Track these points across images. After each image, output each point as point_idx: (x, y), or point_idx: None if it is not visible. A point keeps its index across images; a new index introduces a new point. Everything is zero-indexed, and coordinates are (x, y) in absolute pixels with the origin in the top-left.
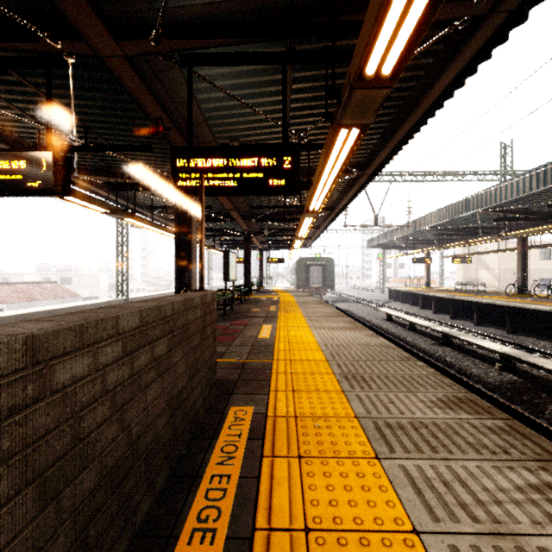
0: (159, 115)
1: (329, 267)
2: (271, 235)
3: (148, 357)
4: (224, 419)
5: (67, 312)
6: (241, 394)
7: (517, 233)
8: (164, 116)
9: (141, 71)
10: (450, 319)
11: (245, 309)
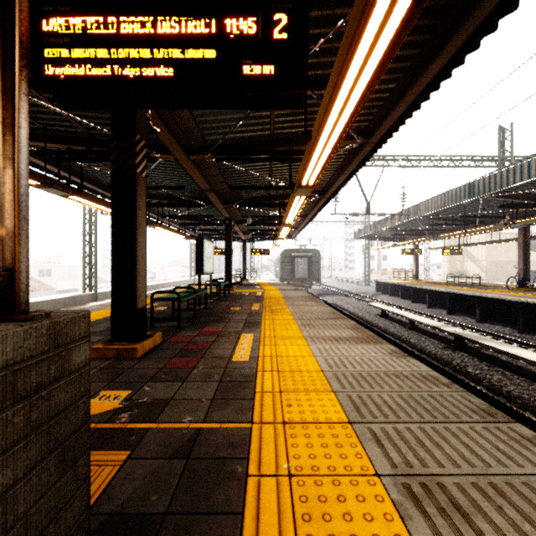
0: None
1: (314, 259)
2: (255, 224)
3: None
4: None
5: None
6: None
7: (528, 220)
8: None
9: None
10: (447, 314)
11: (223, 307)
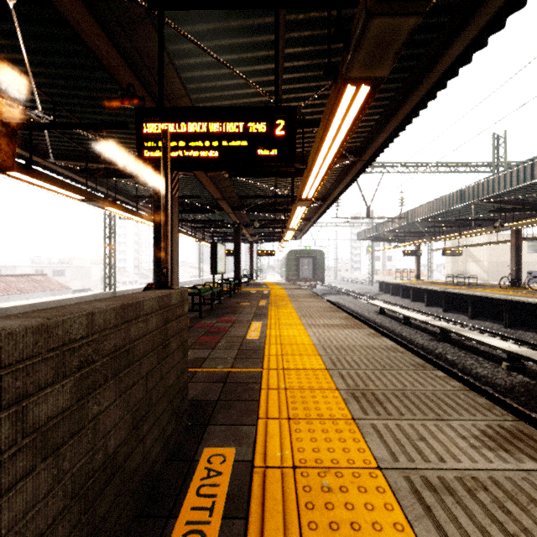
0: (130, 80)
1: (319, 260)
2: (261, 227)
3: (5, 434)
4: (192, 473)
5: (50, 306)
6: (220, 424)
7: (514, 224)
8: (136, 82)
9: (104, 22)
10: (443, 312)
11: (234, 303)
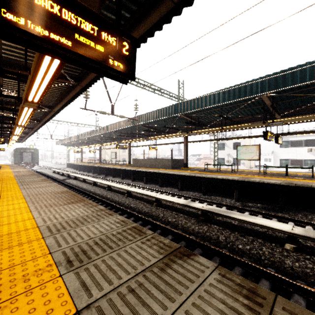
0: None
1: (35, 153)
2: None
3: None
4: None
5: None
6: None
7: (91, 146)
8: None
9: None
10: (79, 171)
11: None
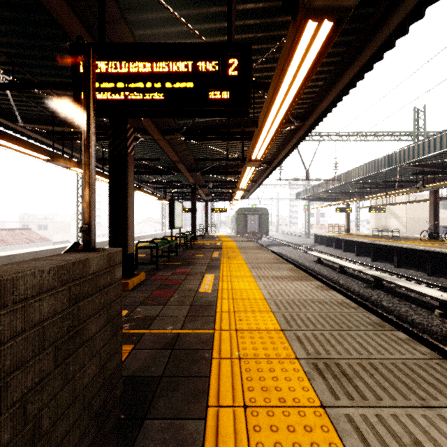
0: (79, 32)
1: (264, 216)
2: (215, 188)
3: None
4: None
5: (26, 257)
6: (160, 418)
7: (436, 185)
8: (85, 33)
9: None
10: (372, 261)
11: (190, 254)
